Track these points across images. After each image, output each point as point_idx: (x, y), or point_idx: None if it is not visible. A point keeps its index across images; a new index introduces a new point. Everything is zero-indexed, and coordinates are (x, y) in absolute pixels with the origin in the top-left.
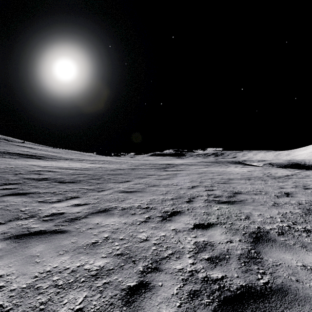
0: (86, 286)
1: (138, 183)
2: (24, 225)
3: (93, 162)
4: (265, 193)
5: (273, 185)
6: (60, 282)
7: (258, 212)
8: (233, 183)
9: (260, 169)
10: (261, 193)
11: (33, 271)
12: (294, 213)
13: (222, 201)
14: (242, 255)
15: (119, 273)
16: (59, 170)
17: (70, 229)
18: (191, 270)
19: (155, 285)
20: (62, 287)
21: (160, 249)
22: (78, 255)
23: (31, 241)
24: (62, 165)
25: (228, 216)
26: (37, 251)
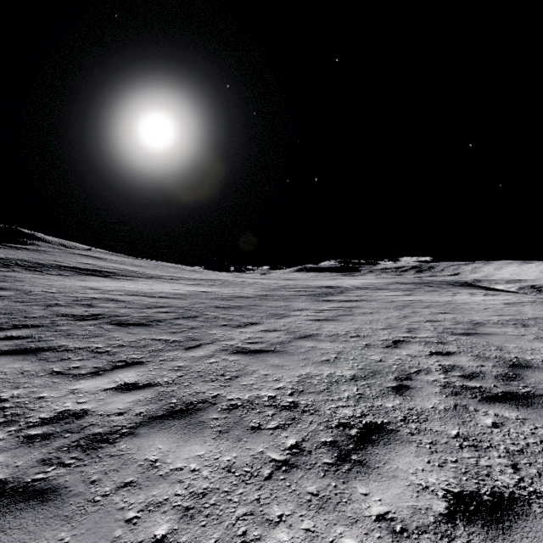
0: None
1: (273, 329)
2: None
3: (195, 283)
4: None
5: None
6: None
7: None
8: (491, 333)
9: (532, 301)
10: None
11: None
12: None
13: (492, 393)
14: None
15: None
16: (128, 298)
17: (72, 486)
18: None
19: None
20: None
21: None
22: None
23: None
24: (139, 289)
25: None
26: None
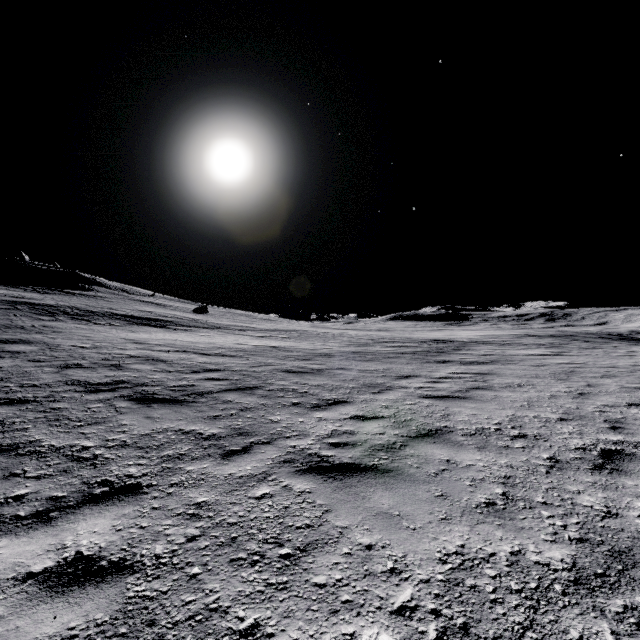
0: None
1: (371, 415)
2: None
3: (265, 335)
4: None
5: None
6: None
7: None
8: None
9: None
10: None
11: None
12: None
13: None
14: None
15: None
16: (174, 356)
17: None
18: None
19: None
20: None
21: None
22: None
23: None
24: (193, 343)
25: None
26: None
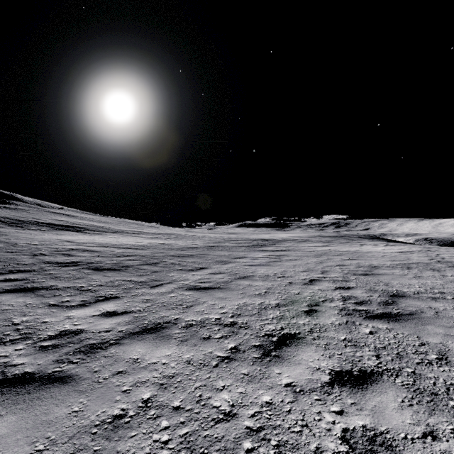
0: None
1: (218, 272)
2: (2, 359)
3: (153, 236)
4: (453, 297)
5: None
6: None
7: None
8: (382, 274)
9: (420, 250)
10: (445, 298)
11: None
12: None
13: (373, 313)
14: None
15: None
16: (100, 249)
17: (81, 374)
18: None
19: None
20: None
21: (263, 450)
22: None
23: None
24: (107, 242)
25: (398, 351)
26: None
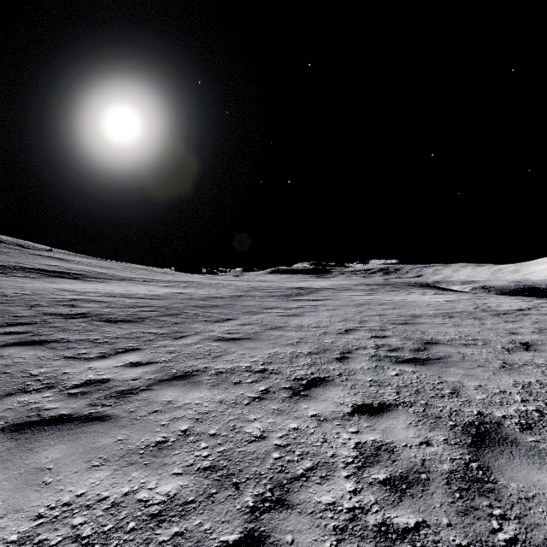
0: (136, 542)
1: (248, 323)
2: (33, 405)
3: (169, 285)
4: (484, 343)
5: (496, 329)
6: (86, 530)
7: (474, 382)
8: (422, 323)
9: (468, 298)
10: (476, 344)
11: (37, 504)
12: (546, 384)
13: (403, 359)
14: (454, 473)
15: (206, 512)
16: (107, 299)
17: (118, 414)
18: (352, 506)
19: (278, 541)
20: (89, 543)
21: (289, 458)
22: (127, 469)
23: (42, 437)
24: (114, 291)
25: (418, 388)
26: (50, 460)
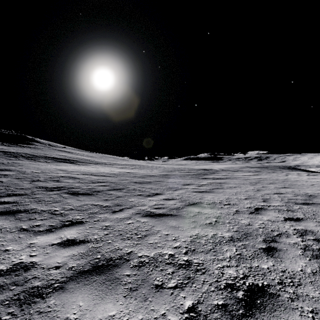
0: None
1: (171, 198)
2: None
3: (123, 167)
4: None
5: None
6: None
7: None
8: None
9: None
10: None
11: None
12: None
13: None
14: None
15: None
16: (82, 176)
17: None
18: None
19: None
20: None
21: None
22: None
23: None
24: (89, 170)
25: None
26: None
